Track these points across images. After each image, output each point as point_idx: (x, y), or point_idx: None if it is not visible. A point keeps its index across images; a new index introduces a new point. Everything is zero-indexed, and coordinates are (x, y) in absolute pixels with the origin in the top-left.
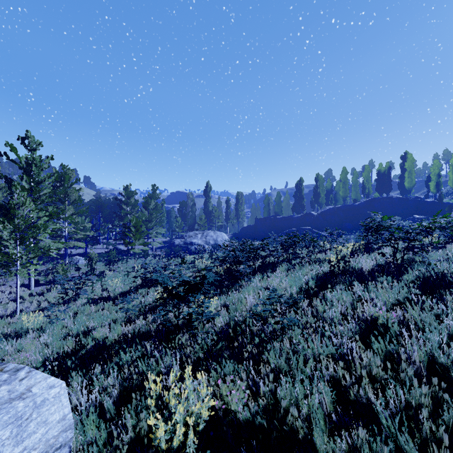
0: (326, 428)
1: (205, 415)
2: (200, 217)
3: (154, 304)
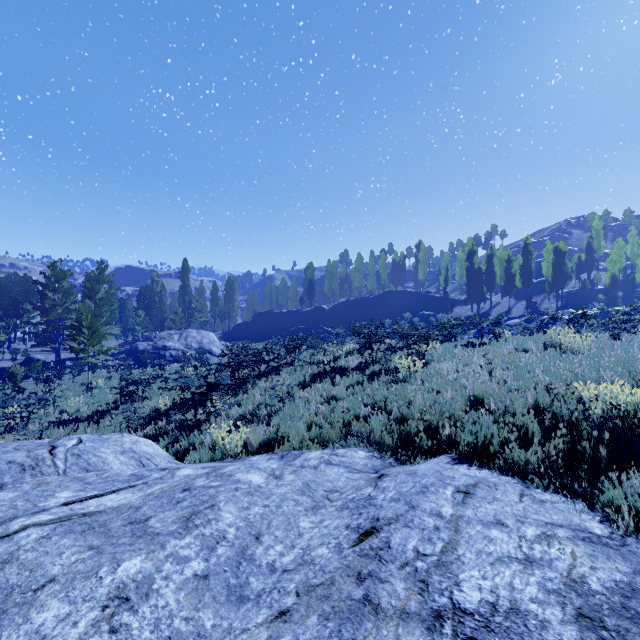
0: (302, 436)
1: (244, 437)
2: (175, 310)
3: (155, 414)
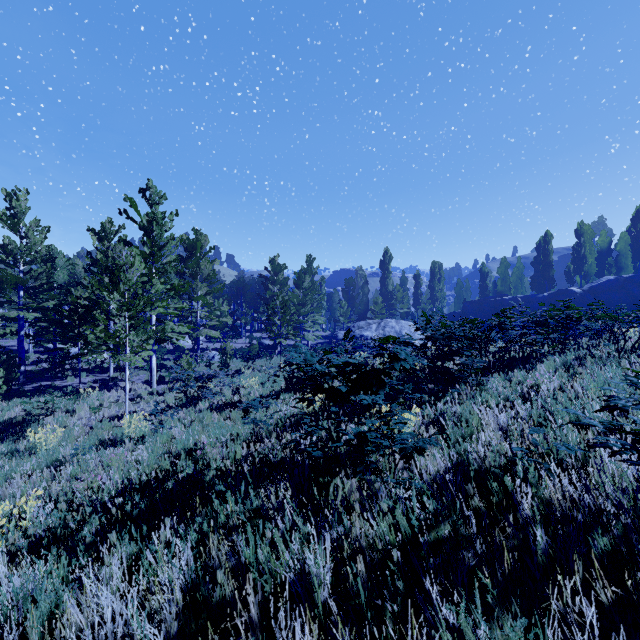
0: None
1: None
2: (375, 300)
3: (300, 417)
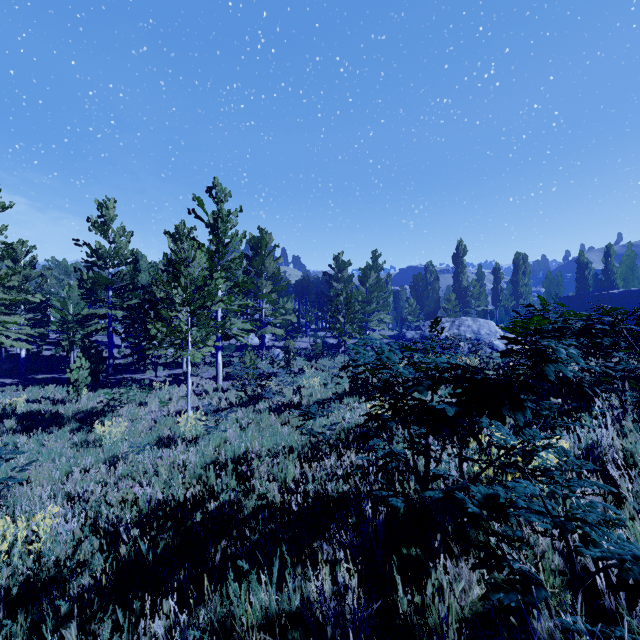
0: None
1: None
2: (447, 297)
3: (366, 429)
